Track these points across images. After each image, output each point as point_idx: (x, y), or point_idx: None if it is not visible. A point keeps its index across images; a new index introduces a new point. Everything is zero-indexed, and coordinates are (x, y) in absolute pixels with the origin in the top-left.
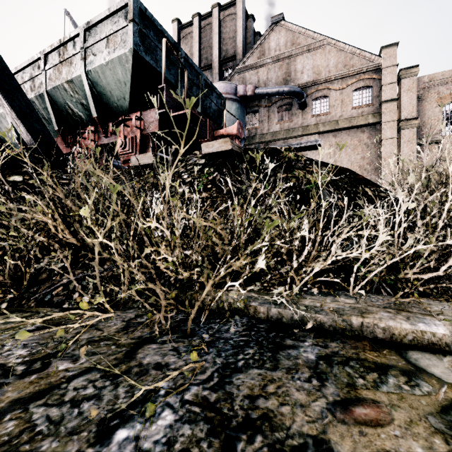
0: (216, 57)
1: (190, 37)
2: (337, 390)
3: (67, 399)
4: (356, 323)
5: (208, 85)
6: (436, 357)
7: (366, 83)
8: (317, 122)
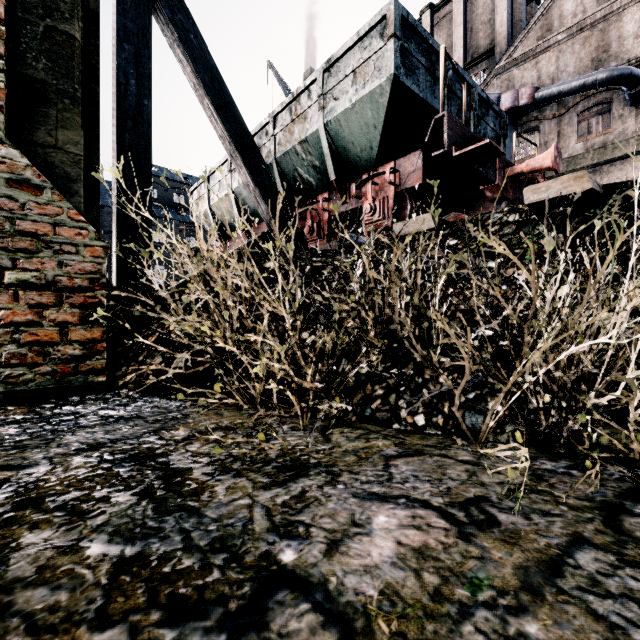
0: (459, 61)
1: None
2: None
3: (612, 590)
4: None
5: (482, 101)
6: None
7: None
8: None
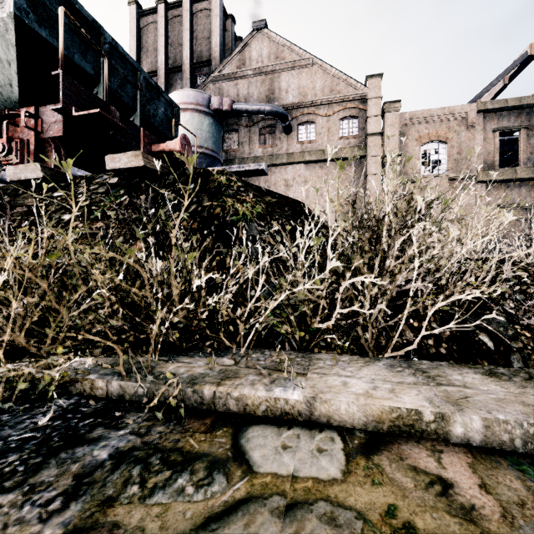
0: (187, 58)
1: (153, 27)
2: (76, 515)
3: None
4: (208, 394)
5: (152, 87)
6: (278, 431)
7: (352, 113)
8: (303, 150)
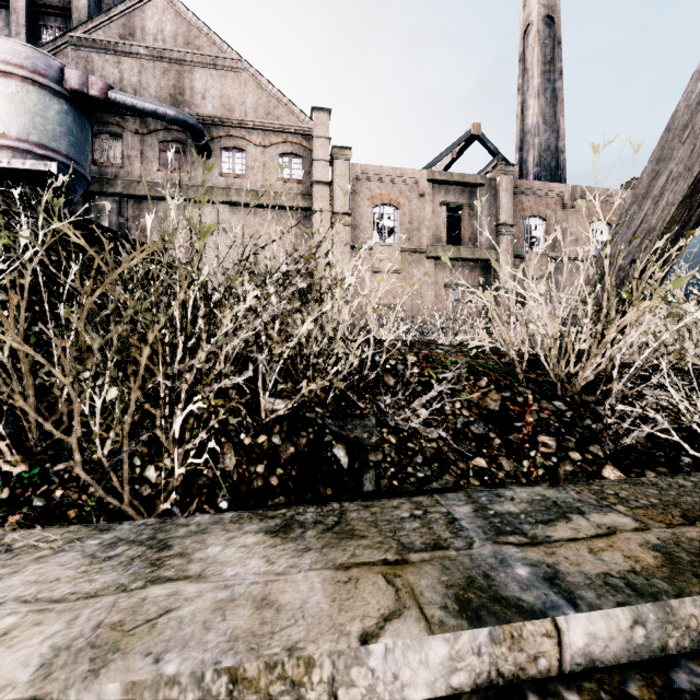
0: None
1: None
2: None
3: None
4: None
5: None
6: None
7: (295, 150)
8: (228, 186)
